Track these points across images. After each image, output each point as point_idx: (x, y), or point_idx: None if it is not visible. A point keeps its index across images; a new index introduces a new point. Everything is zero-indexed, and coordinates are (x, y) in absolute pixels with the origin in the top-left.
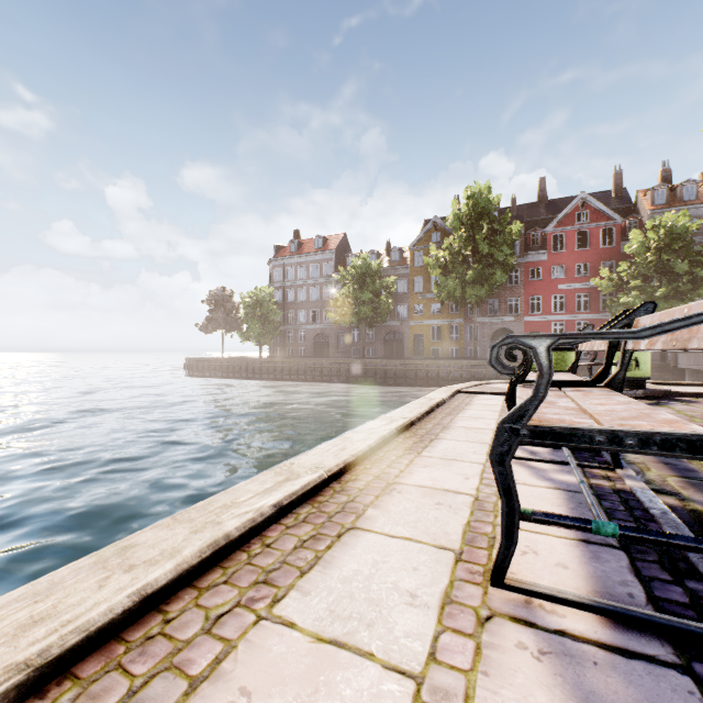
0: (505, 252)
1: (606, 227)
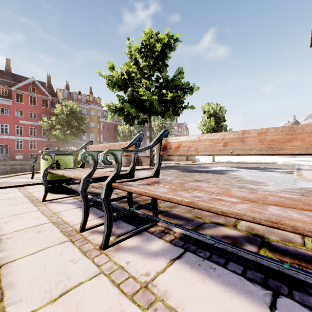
0: None
1: (45, 99)
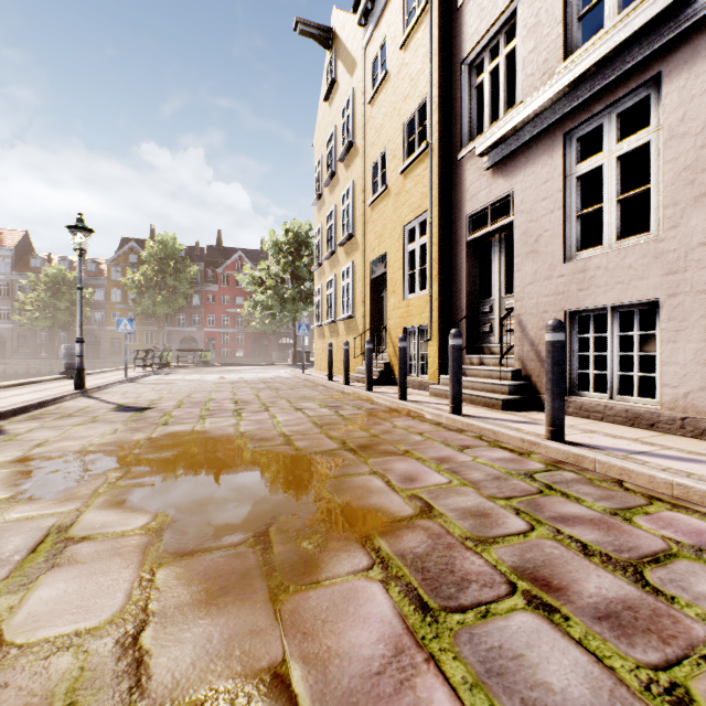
0: (186, 286)
1: None
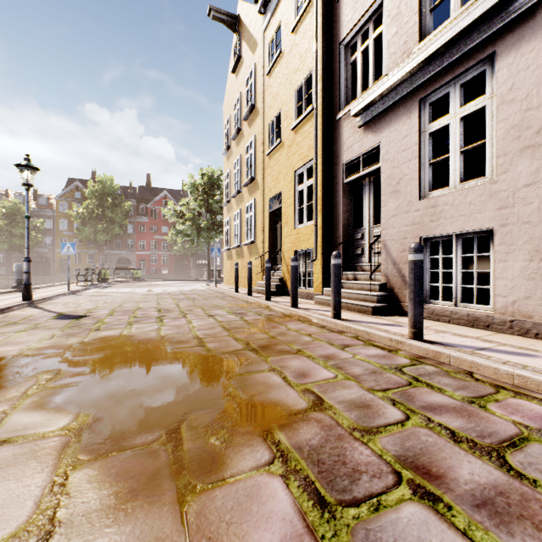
0: (121, 217)
1: None
